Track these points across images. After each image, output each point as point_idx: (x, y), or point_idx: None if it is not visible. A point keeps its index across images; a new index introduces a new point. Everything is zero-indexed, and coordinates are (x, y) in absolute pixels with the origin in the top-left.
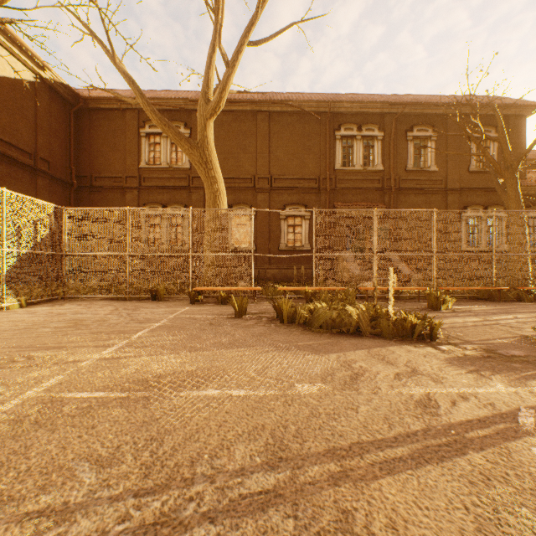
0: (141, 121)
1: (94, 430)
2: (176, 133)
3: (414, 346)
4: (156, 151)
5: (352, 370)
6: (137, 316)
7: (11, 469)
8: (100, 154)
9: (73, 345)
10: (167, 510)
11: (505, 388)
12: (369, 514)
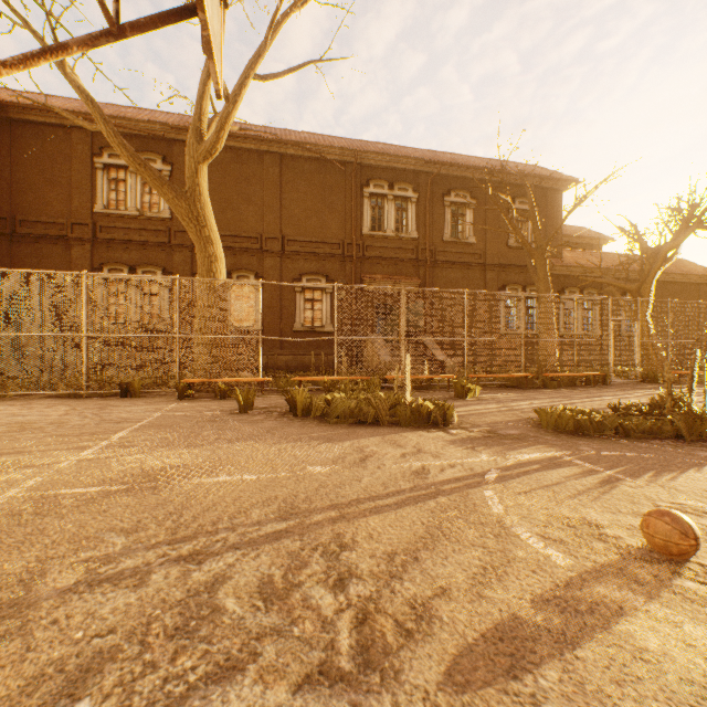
0: (97, 147)
1: (107, 513)
2: (156, 177)
3: (427, 431)
4: (119, 190)
5: (363, 453)
6: (109, 415)
7: (36, 543)
8: (28, 187)
9: (35, 449)
10: (200, 548)
11: (488, 457)
12: (356, 533)
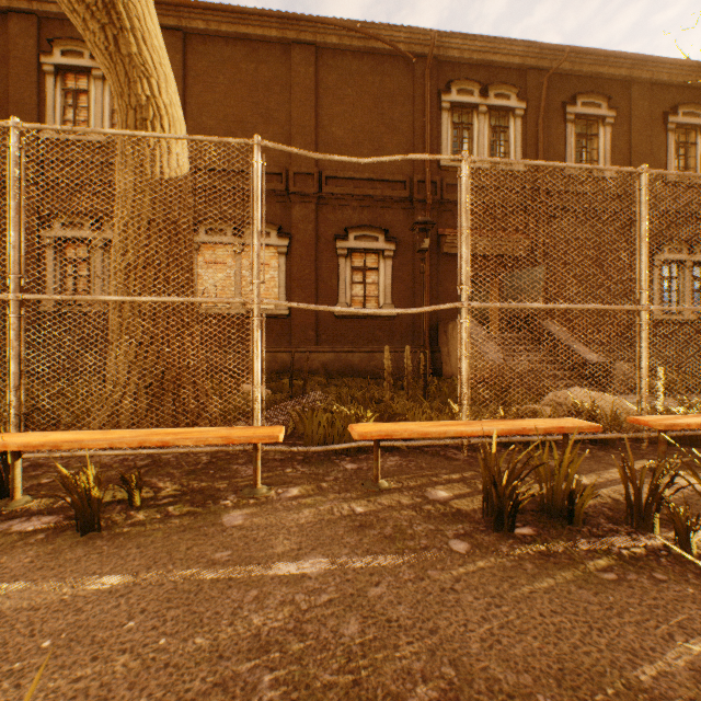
0: (46, 42)
1: None
2: None
3: None
4: (78, 106)
5: None
6: None
7: None
8: None
9: None
10: None
11: None
12: None
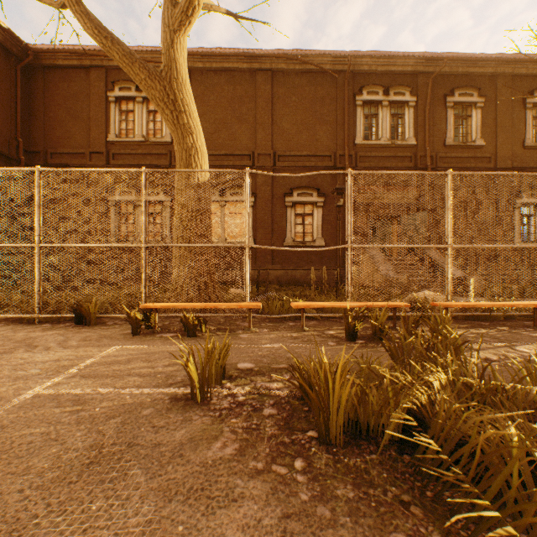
0: (110, 83)
1: None
2: (124, 52)
3: None
4: (128, 120)
5: None
6: None
7: None
8: (57, 124)
9: None
10: None
11: None
12: None
